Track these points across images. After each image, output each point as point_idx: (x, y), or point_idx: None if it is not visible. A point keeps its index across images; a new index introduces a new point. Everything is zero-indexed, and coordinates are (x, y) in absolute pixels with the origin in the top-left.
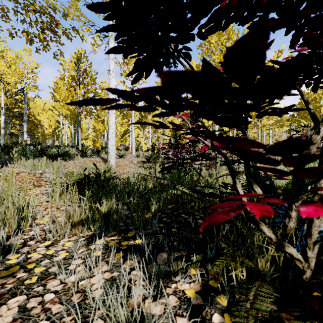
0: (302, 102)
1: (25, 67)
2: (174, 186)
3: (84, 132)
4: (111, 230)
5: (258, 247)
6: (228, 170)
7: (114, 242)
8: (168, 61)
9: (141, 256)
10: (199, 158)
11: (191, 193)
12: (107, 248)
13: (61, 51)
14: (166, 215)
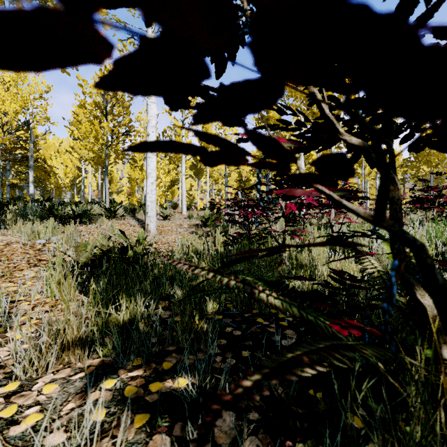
0: None
1: (31, 91)
2: (251, 293)
3: (115, 183)
4: (134, 357)
5: (446, 442)
6: (429, 291)
7: (136, 384)
8: (238, 21)
9: (183, 421)
10: (278, 220)
11: (286, 306)
12: (120, 399)
13: None
14: (232, 319)
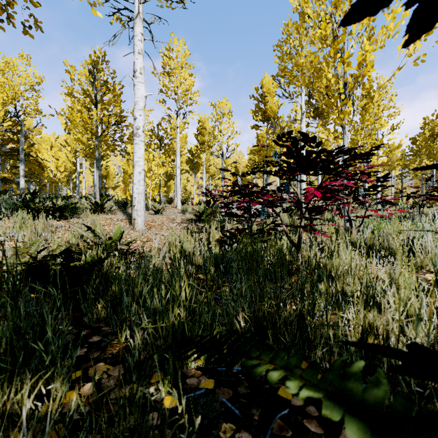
0: (425, 133)
1: (21, 81)
2: None
3: (111, 178)
4: None
5: None
6: None
7: None
8: None
9: None
10: None
11: None
12: None
13: (37, 20)
14: (232, 391)
